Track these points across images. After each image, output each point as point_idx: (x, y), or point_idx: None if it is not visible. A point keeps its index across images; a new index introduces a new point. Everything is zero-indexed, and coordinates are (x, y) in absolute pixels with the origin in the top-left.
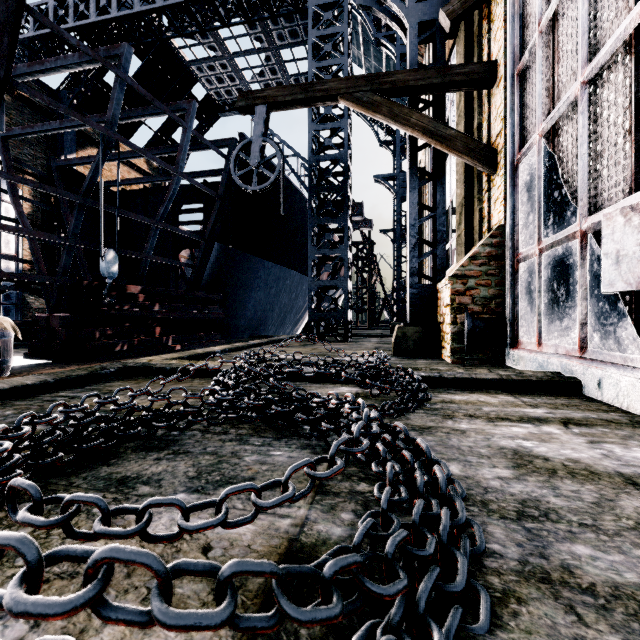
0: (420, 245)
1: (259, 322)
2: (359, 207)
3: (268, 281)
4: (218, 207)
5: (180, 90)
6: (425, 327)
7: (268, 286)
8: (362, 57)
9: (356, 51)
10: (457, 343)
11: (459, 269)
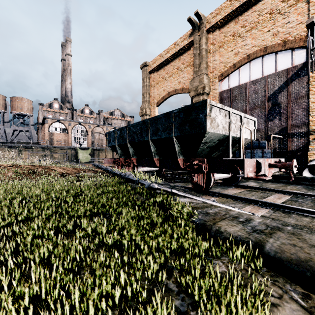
0: None
1: None
2: None
3: None
4: None
5: None
6: None
7: None
8: None
9: None
10: None
11: None
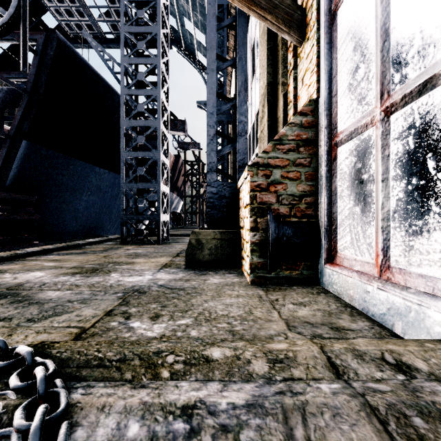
0: (233, 161)
1: (95, 223)
2: (182, 124)
3: (101, 186)
4: (25, 103)
5: (29, 14)
6: (223, 232)
7: (102, 191)
8: (191, 11)
9: (186, 6)
10: (258, 256)
11: (261, 156)
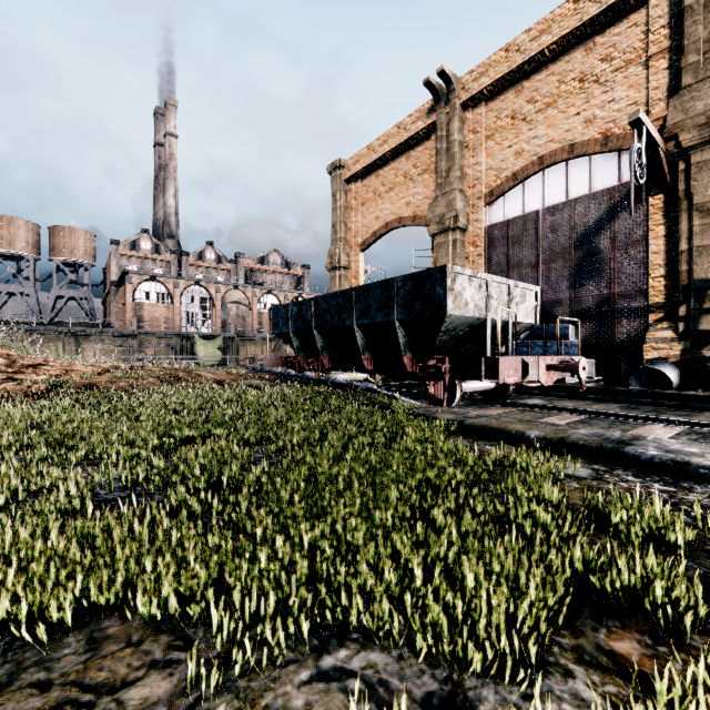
0: None
1: None
2: None
3: None
4: None
5: None
6: None
7: None
8: None
9: None
10: None
11: None
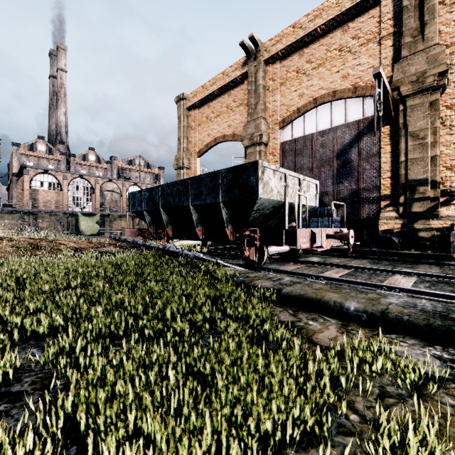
0: None
1: None
2: None
3: None
4: None
5: None
6: None
7: None
8: None
9: None
10: None
11: None
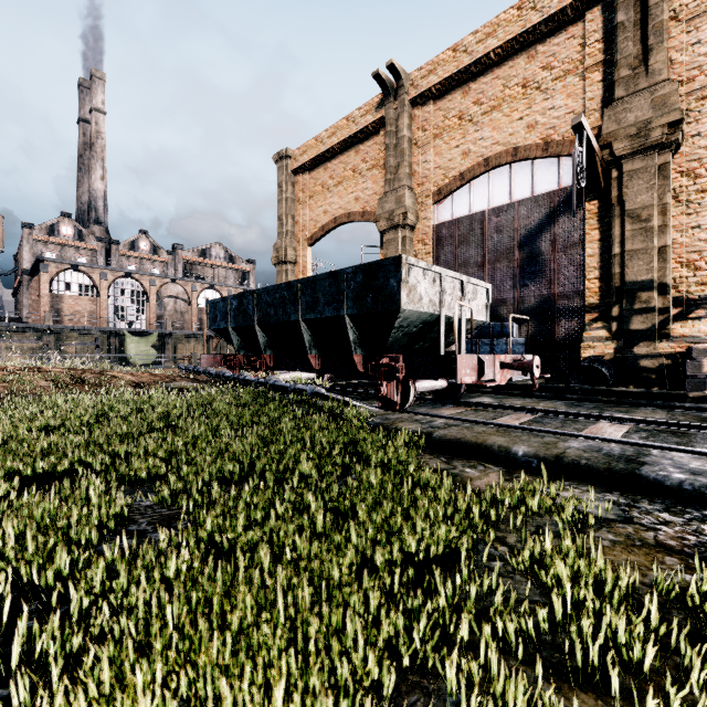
0: None
1: None
2: None
3: None
4: None
5: None
6: None
7: None
8: None
9: None
10: None
11: None
